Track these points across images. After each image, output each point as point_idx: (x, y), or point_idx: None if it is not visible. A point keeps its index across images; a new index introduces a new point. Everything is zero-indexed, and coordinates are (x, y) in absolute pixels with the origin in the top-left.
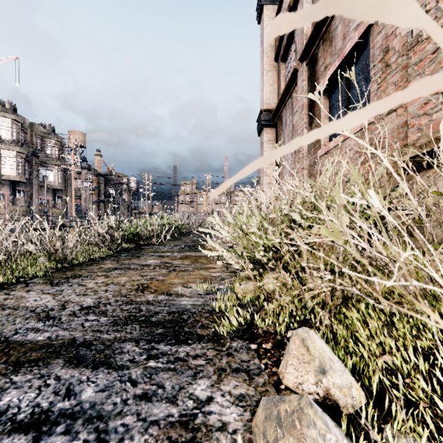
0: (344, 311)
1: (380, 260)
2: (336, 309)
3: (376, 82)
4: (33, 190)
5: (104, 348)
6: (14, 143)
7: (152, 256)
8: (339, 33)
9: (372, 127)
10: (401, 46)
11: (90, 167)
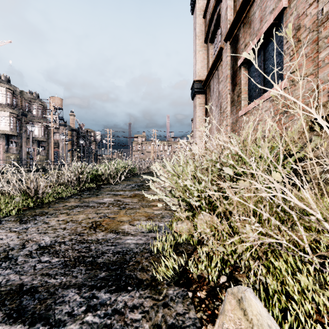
0: (273, 260)
1: (313, 217)
2: (263, 253)
3: (289, 54)
4: (22, 141)
5: (47, 296)
6: (7, 106)
7: (108, 194)
8: (257, 17)
9: (285, 92)
10: (312, 24)
11: (66, 124)
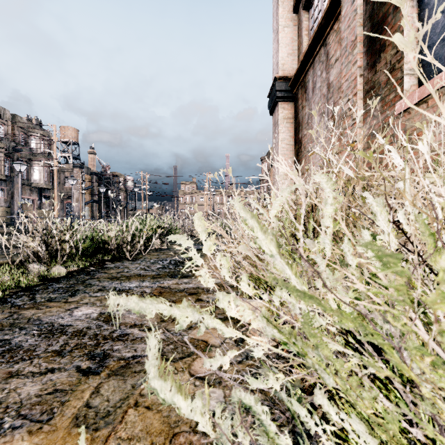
0: None
1: None
2: None
3: None
4: (15, 189)
5: None
6: None
7: (100, 291)
8: None
9: None
10: None
11: (82, 165)
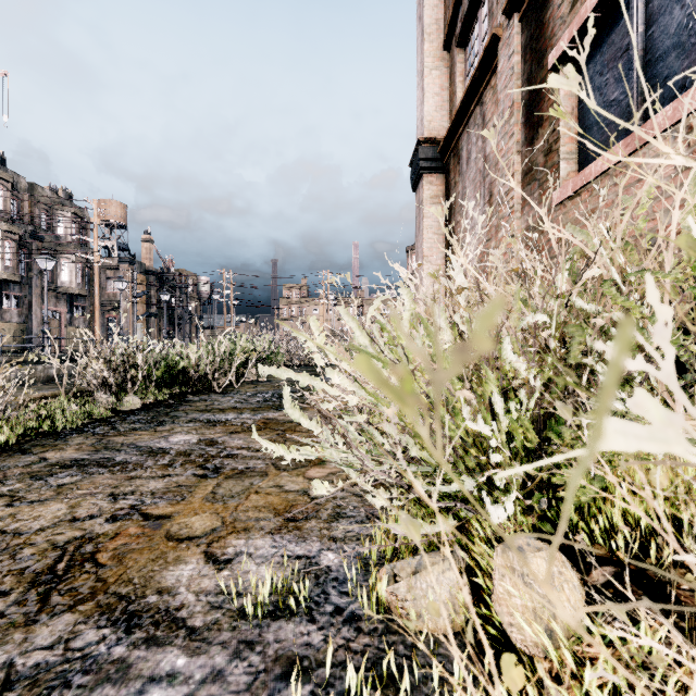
0: None
1: None
2: None
3: None
4: (33, 296)
5: None
6: None
7: (191, 422)
8: None
9: None
10: None
11: (133, 260)
